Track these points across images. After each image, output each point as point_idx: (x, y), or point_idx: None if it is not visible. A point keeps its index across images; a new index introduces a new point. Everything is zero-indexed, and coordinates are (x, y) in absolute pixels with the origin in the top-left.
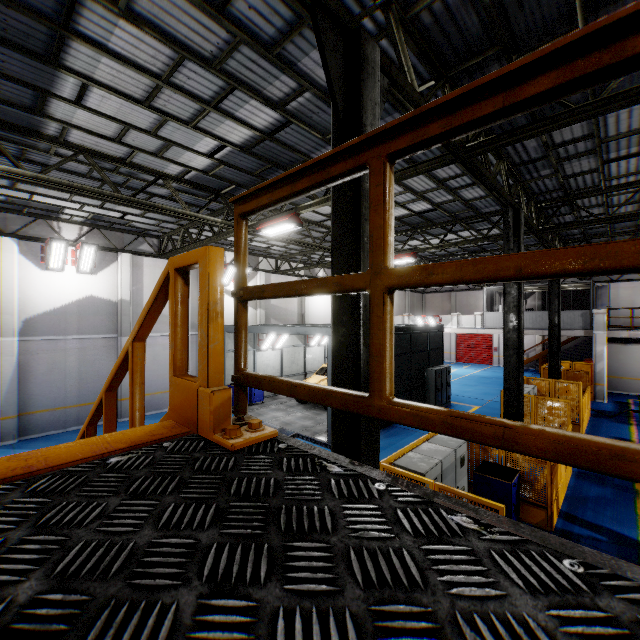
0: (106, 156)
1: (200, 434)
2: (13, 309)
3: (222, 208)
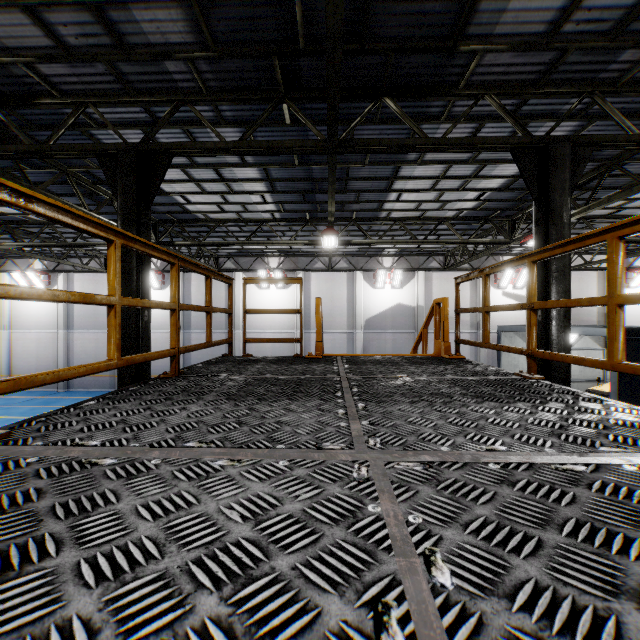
0: (409, 218)
1: (441, 356)
2: (360, 314)
3: (492, 226)
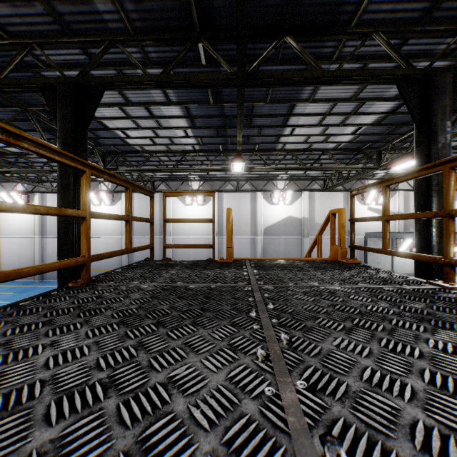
0: (299, 150)
1: (338, 260)
2: (260, 223)
3: (363, 156)
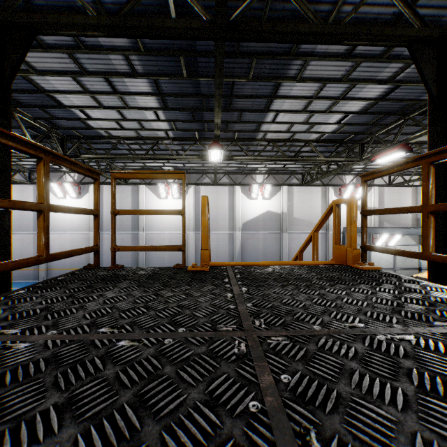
0: (281, 140)
1: (347, 265)
2: (239, 218)
3: (344, 149)
